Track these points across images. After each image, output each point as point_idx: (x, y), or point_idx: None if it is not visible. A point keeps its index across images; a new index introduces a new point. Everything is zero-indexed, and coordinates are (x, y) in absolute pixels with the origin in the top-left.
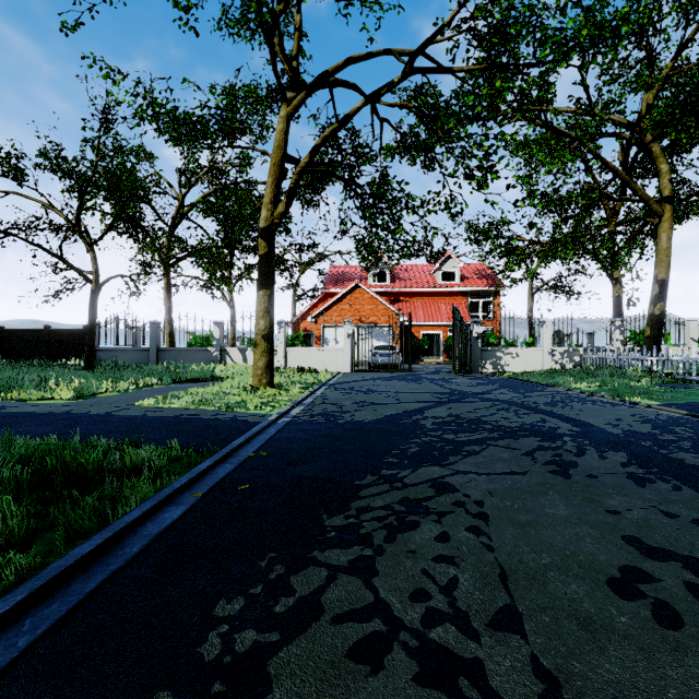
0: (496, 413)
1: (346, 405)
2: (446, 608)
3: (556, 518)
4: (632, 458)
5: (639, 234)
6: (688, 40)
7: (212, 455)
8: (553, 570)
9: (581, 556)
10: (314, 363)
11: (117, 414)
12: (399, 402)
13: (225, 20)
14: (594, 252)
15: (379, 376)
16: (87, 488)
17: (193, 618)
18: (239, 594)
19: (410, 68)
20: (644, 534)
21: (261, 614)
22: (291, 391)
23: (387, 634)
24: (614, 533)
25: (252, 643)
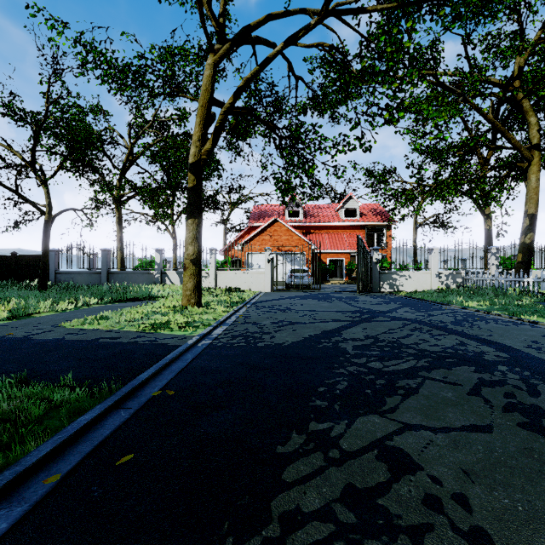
0: (411, 334)
1: (266, 325)
2: None
3: None
4: None
5: (508, 177)
6: None
7: (106, 398)
8: None
9: None
10: (239, 283)
11: (34, 338)
12: (315, 321)
13: None
14: (471, 192)
15: (295, 295)
16: None
17: None
18: None
19: (325, 10)
20: None
21: None
22: (216, 310)
23: None
24: None
25: None
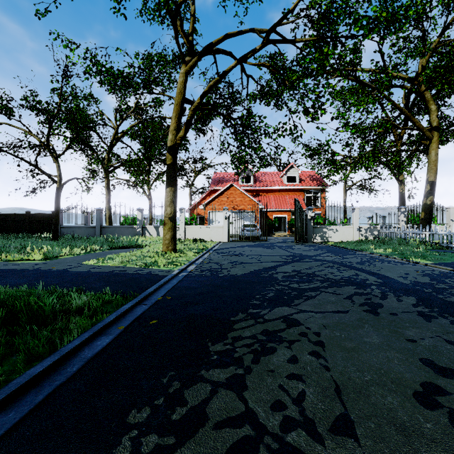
0: (324, 269)
1: (224, 264)
2: (297, 416)
3: (372, 345)
4: (420, 300)
5: (416, 151)
6: (449, 24)
7: (133, 299)
8: (373, 385)
9: (392, 374)
10: (203, 235)
11: (71, 270)
12: (259, 262)
13: (145, 9)
14: (387, 163)
15: (246, 244)
16: (44, 323)
17: (112, 425)
18: (147, 405)
19: (267, 39)
20: (435, 357)
21: (162, 421)
22: (188, 254)
23: (254, 437)
24: (414, 356)
25: (154, 446)
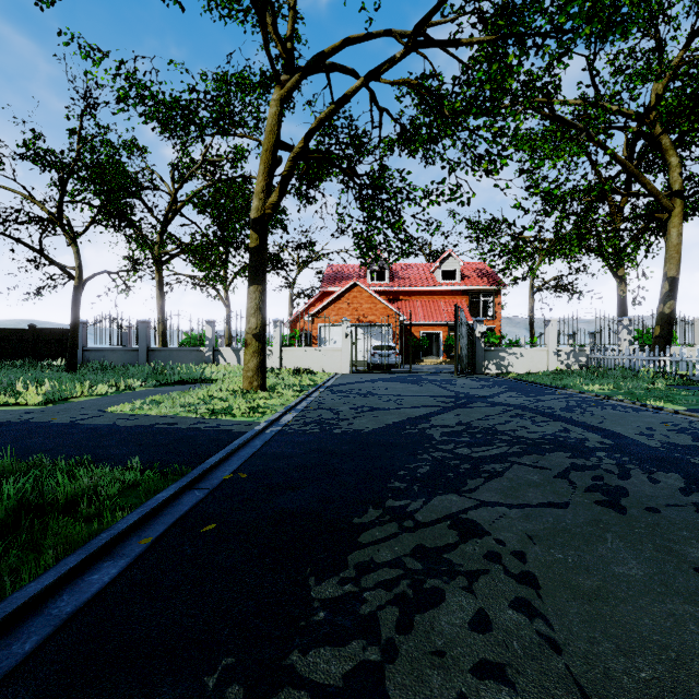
0: (510, 420)
1: (344, 411)
2: None
3: (631, 582)
4: (690, 481)
5: (645, 230)
6: None
7: (178, 479)
8: (664, 696)
9: (696, 663)
10: (310, 363)
11: (82, 423)
12: (401, 407)
13: None
14: (599, 250)
15: (378, 377)
16: None
17: None
18: None
19: (413, 41)
20: None
21: None
22: (284, 394)
23: None
24: None
25: None
